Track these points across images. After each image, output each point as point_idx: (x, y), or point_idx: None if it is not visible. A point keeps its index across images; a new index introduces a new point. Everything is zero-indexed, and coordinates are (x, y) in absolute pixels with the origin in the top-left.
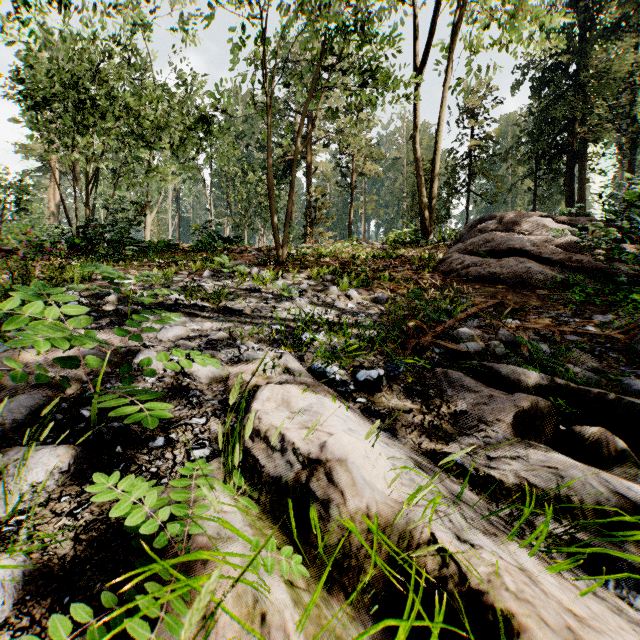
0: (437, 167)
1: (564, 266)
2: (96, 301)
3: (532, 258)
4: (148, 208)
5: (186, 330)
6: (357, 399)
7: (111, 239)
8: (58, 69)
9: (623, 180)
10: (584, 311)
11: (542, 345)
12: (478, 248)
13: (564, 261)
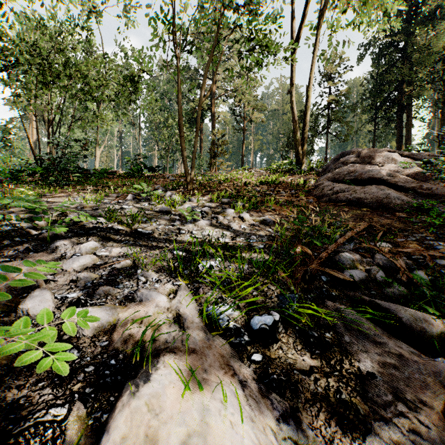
0: (308, 114)
1: (416, 193)
2: (27, 225)
3: (389, 186)
4: (97, 145)
5: (92, 259)
6: (252, 356)
7: (60, 168)
8: (22, 40)
9: (435, 125)
10: (443, 234)
11: (419, 272)
12: (343, 177)
13: (416, 188)
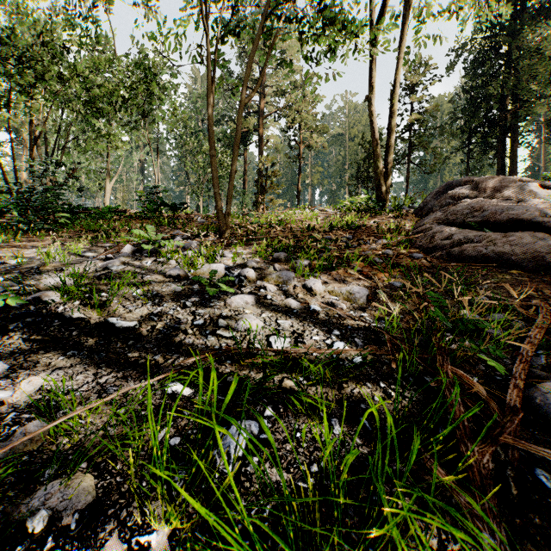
0: (393, 131)
1: None
2: None
3: (546, 232)
4: (107, 176)
5: None
6: None
7: (34, 205)
8: None
9: (541, 154)
10: None
11: None
12: (462, 218)
13: None
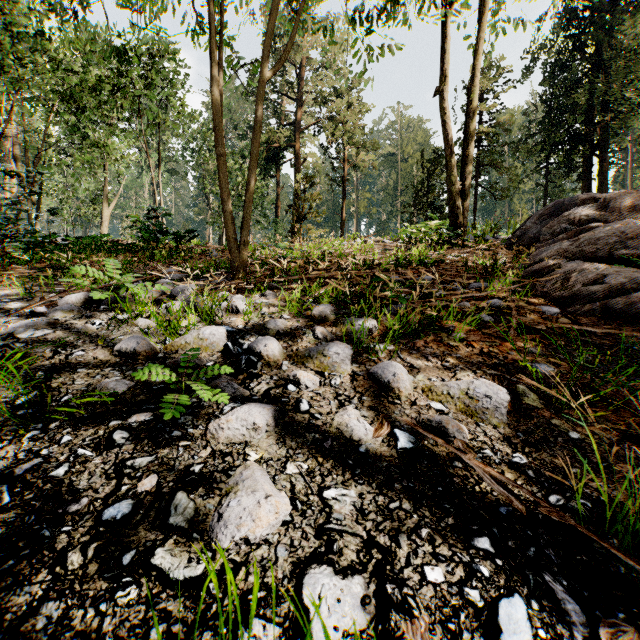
0: (472, 135)
1: None
2: None
3: None
4: (105, 199)
5: None
6: None
7: None
8: None
9: (627, 179)
10: None
11: None
12: (604, 249)
13: None
